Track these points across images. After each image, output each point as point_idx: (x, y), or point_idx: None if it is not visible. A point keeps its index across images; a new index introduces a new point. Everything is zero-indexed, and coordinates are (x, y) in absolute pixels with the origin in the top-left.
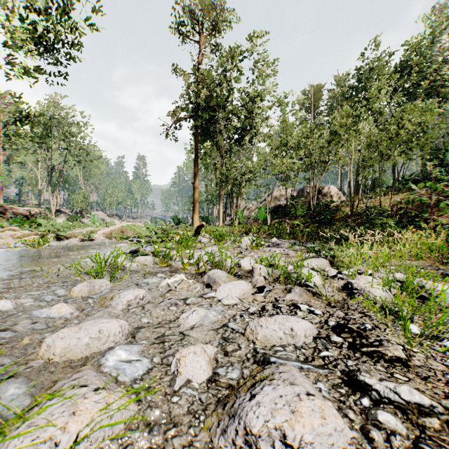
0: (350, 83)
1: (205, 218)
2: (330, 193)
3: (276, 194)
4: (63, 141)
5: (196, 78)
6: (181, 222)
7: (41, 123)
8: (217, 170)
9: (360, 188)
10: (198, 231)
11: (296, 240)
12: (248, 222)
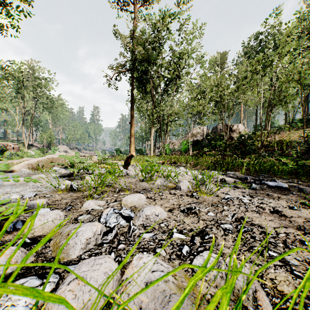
0: (251, 46)
1: (140, 150)
2: (238, 130)
3: (193, 132)
4: (33, 92)
5: (132, 37)
6: (122, 153)
7: (14, 78)
8: (148, 111)
9: (269, 124)
10: (127, 162)
11: (235, 173)
12: (172, 153)
